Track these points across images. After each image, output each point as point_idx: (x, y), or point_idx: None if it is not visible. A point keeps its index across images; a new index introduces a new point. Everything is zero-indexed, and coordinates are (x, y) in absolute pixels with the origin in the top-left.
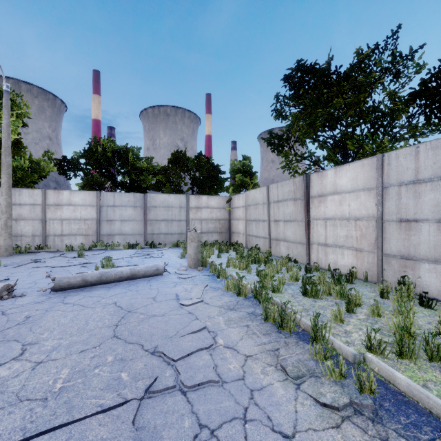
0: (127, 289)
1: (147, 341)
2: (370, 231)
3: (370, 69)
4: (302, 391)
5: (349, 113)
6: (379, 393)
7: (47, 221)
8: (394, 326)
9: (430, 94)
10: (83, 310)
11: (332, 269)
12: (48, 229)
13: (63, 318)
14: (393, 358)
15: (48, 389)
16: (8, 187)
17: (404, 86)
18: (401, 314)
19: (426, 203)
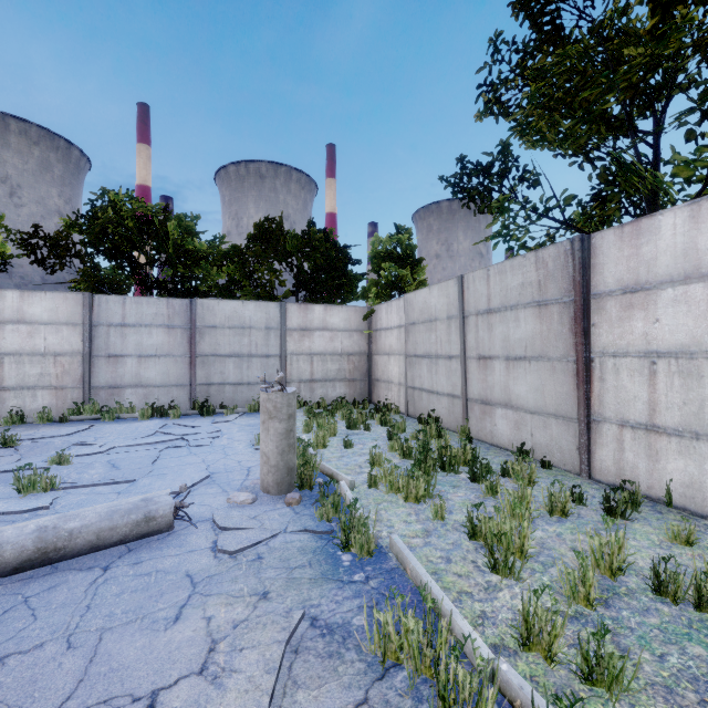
0: None
1: None
2: None
3: None
4: None
5: None
6: None
7: None
8: None
9: None
10: None
11: (679, 500)
12: None
13: None
14: None
15: None
16: None
17: None
18: None
19: None
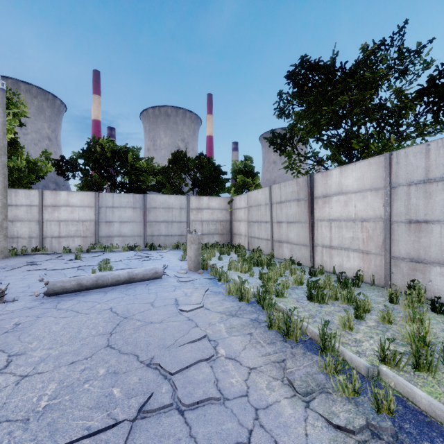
0: (124, 293)
1: (142, 351)
2: (377, 232)
3: (376, 66)
4: (312, 409)
5: (354, 111)
6: (397, 412)
7: (44, 222)
8: (408, 334)
9: (439, 91)
10: (77, 316)
11: (337, 272)
12: (45, 231)
13: (55, 325)
14: (410, 371)
15: (31, 408)
16: (4, 187)
17: (412, 82)
18: (413, 321)
19: (437, 203)
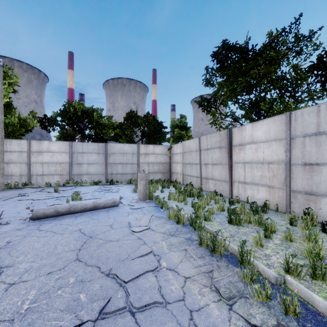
0: (90, 218)
1: (103, 264)
2: (280, 172)
3: (279, 47)
4: (234, 311)
5: (262, 81)
6: (300, 313)
7: (31, 164)
8: (306, 251)
9: (326, 66)
10: (54, 236)
11: (250, 201)
12: (32, 170)
13: (37, 243)
14: (308, 280)
15: (16, 310)
16: (1, 138)
17: (305, 60)
18: (309, 240)
19: (326, 150)
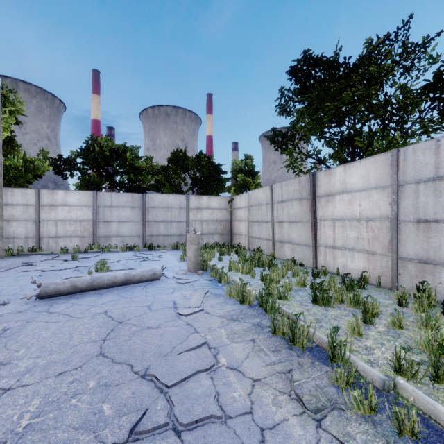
0: (120, 295)
1: (137, 360)
2: (383, 232)
3: (381, 61)
4: (325, 430)
5: (358, 107)
6: (420, 432)
7: (40, 222)
8: (423, 342)
9: None
10: (69, 321)
11: (341, 273)
12: (42, 231)
13: (45, 331)
14: (428, 383)
15: (10, 428)
16: None
17: (418, 77)
18: (426, 326)
19: None
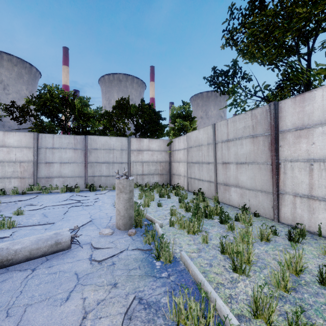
0: None
1: None
2: None
3: None
4: None
5: None
6: None
7: None
8: None
9: None
10: None
11: (325, 233)
12: None
13: None
14: None
15: None
16: None
17: None
18: None
19: None
